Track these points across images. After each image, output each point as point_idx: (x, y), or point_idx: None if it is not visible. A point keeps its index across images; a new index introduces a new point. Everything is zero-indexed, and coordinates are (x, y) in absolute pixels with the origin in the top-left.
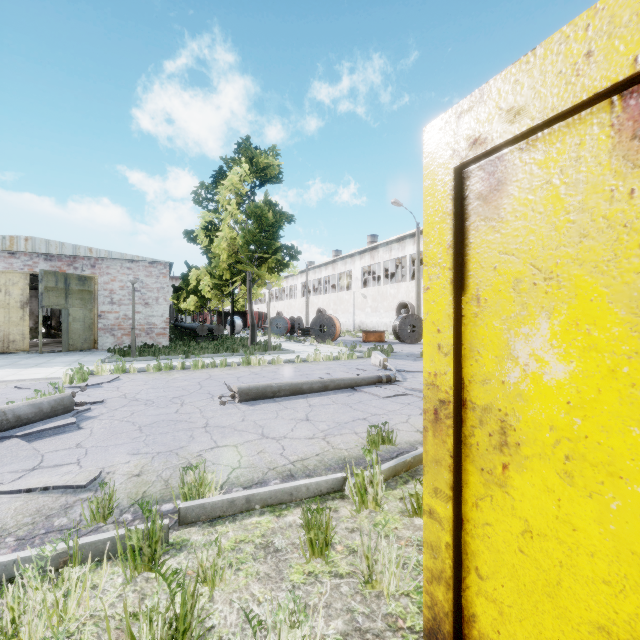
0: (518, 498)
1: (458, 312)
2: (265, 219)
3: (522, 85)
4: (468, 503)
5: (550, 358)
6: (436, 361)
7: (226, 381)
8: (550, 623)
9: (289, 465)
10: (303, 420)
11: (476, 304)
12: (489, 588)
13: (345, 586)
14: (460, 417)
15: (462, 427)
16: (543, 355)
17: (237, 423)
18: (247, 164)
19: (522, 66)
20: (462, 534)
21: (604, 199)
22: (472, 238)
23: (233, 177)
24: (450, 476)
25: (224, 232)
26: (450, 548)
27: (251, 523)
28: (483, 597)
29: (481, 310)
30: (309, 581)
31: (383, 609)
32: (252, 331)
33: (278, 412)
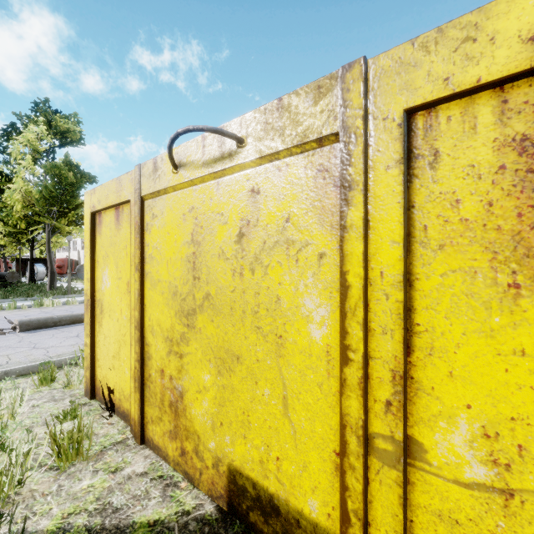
0: (104, 328)
1: (93, 266)
2: (65, 178)
3: (100, 194)
4: (96, 336)
5: (108, 281)
6: (87, 285)
7: (12, 319)
8: (108, 363)
9: (48, 358)
10: (73, 337)
11: (98, 263)
12: (100, 363)
13: (56, 391)
14: (94, 305)
15: (95, 309)
16: (107, 280)
17: (13, 344)
18: (44, 125)
19: (100, 188)
20: (95, 348)
21: (114, 235)
22: (97, 239)
23: (28, 135)
24: (90, 327)
25: (17, 184)
26: (90, 354)
27: (7, 383)
28: (99, 367)
29: (98, 265)
30: (36, 393)
31: (71, 393)
32: (51, 277)
33: (54, 334)
